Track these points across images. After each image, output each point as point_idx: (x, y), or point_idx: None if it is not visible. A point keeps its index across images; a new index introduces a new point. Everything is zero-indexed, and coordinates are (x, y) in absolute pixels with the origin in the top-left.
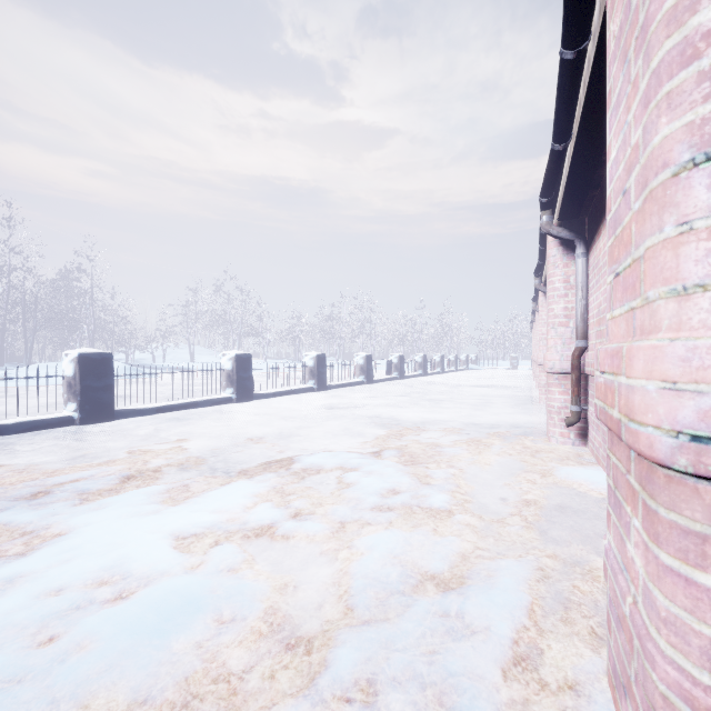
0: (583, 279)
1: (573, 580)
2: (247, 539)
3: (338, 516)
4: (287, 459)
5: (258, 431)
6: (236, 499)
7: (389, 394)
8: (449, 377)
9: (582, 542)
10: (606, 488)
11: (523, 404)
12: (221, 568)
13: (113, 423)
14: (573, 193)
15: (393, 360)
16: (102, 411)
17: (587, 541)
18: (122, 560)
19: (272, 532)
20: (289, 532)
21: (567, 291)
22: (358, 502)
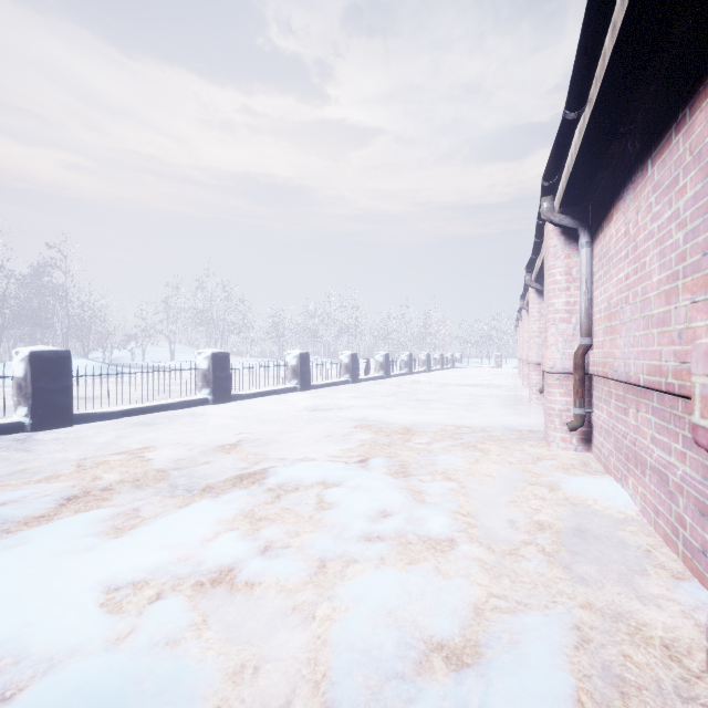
0: (588, 271)
1: (620, 645)
2: (199, 588)
3: (317, 550)
4: (261, 472)
5: (232, 437)
6: (193, 529)
7: (375, 394)
8: (435, 375)
9: (616, 582)
10: (625, 505)
11: (514, 405)
12: (157, 639)
13: (71, 429)
14: (581, 175)
15: (379, 359)
16: (58, 416)
17: (621, 580)
18: (22, 630)
19: (233, 577)
20: (254, 577)
21: (569, 284)
22: (342, 530)
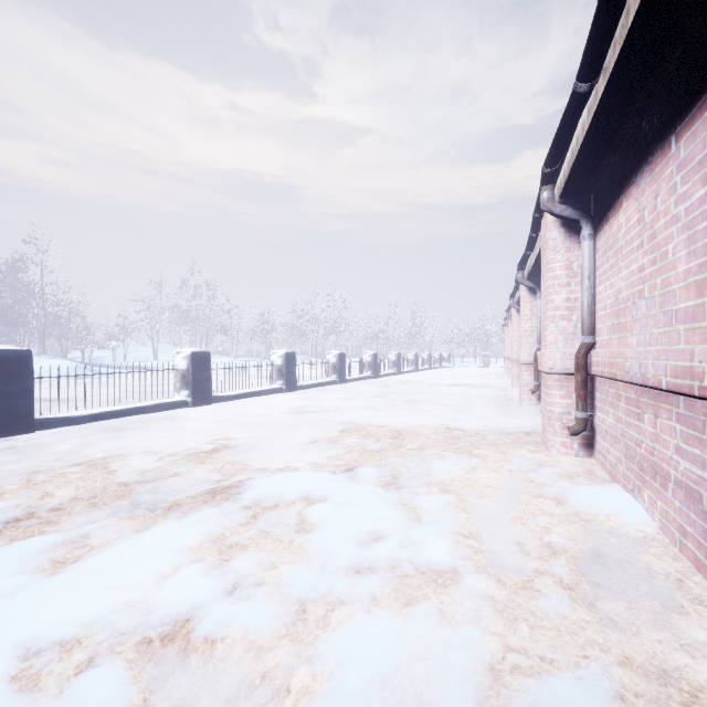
0: (591, 265)
1: None
2: (145, 648)
3: (296, 589)
4: (237, 485)
5: (209, 444)
6: (148, 562)
7: (363, 395)
8: (423, 375)
9: (652, 625)
10: (641, 521)
11: (505, 405)
12: None
13: (32, 436)
14: (586, 160)
15: (367, 358)
16: (17, 421)
17: (657, 622)
18: None
19: (190, 630)
20: (217, 630)
21: (569, 279)
22: (326, 559)
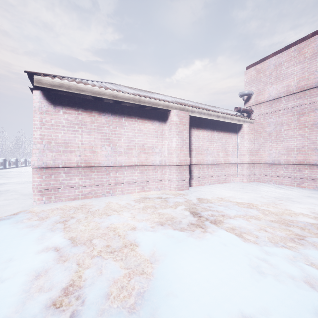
0: None
1: None
2: None
3: None
4: None
5: None
6: None
7: None
8: (21, 169)
9: None
10: None
11: None
12: None
13: None
14: None
15: None
16: None
17: None
18: None
19: None
20: None
21: None
22: None
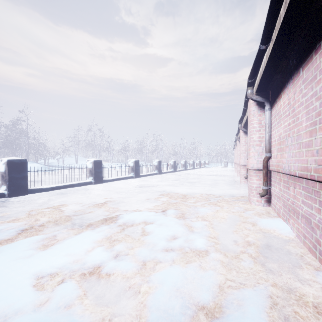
0: (269, 122)
1: (292, 306)
2: (83, 276)
3: (141, 256)
4: (115, 217)
5: (102, 200)
6: (81, 245)
7: (169, 179)
8: (196, 170)
9: (287, 272)
10: (288, 232)
11: (233, 184)
12: (60, 305)
13: (27, 196)
14: (266, 76)
15: (171, 163)
16: (21, 190)
17: (290, 271)
18: None
19: (100, 270)
20: (110, 270)
21: (260, 128)
22: (154, 246)
